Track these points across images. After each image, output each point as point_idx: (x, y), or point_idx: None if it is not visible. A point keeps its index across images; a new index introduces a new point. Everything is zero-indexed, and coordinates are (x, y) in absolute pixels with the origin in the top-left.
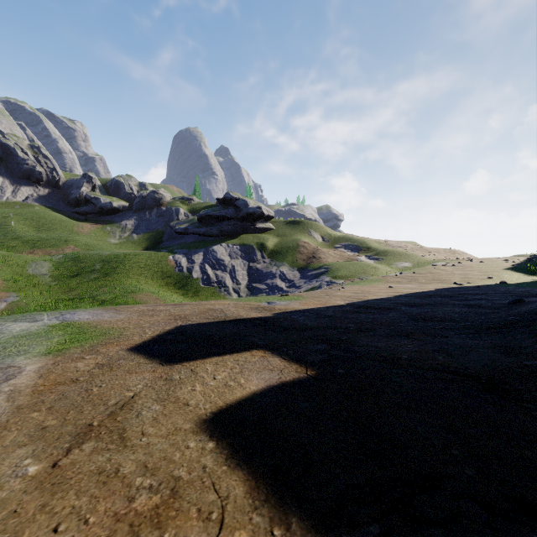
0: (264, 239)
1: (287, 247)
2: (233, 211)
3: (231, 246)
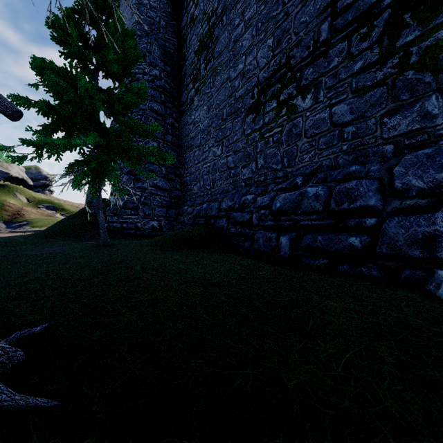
0: None
1: None
2: None
3: None
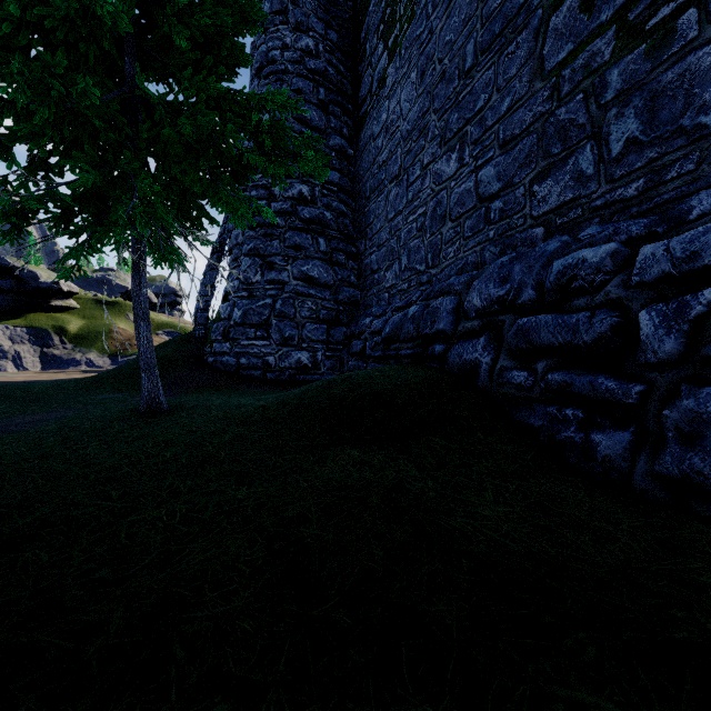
0: (65, 321)
1: (96, 332)
2: (14, 282)
3: (12, 328)
